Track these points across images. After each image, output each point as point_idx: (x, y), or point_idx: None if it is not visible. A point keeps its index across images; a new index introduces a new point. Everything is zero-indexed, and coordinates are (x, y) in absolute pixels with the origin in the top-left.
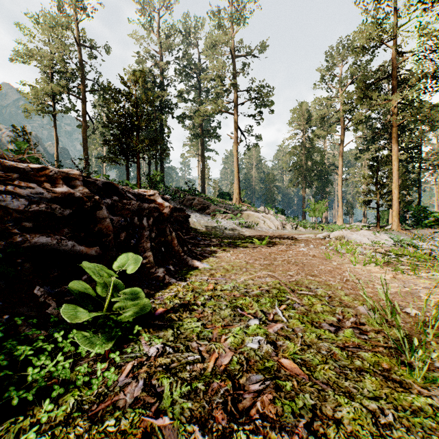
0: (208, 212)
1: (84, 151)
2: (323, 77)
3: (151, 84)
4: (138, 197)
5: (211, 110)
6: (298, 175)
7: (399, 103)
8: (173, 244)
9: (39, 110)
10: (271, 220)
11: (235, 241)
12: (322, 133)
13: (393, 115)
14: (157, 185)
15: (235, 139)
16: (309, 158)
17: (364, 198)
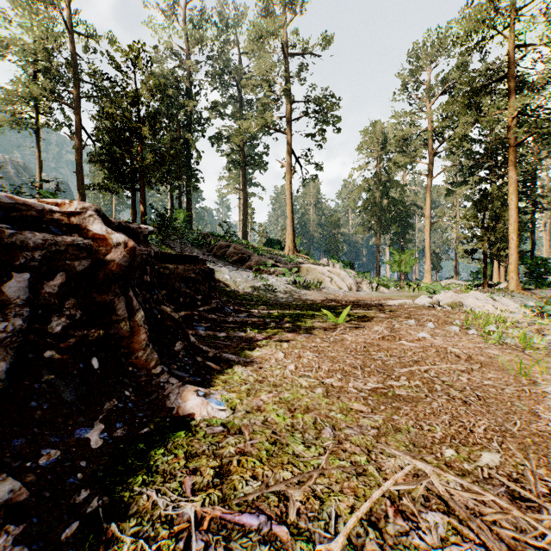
0: (249, 266)
1: (77, 180)
2: (405, 86)
3: (173, 91)
4: (17, 213)
5: (255, 126)
6: (371, 217)
7: (518, 113)
8: (135, 343)
9: (12, 121)
10: (342, 277)
11: (290, 312)
12: (404, 160)
13: (510, 129)
14: (171, 224)
15: (288, 167)
16: (384, 195)
17: (467, 246)
